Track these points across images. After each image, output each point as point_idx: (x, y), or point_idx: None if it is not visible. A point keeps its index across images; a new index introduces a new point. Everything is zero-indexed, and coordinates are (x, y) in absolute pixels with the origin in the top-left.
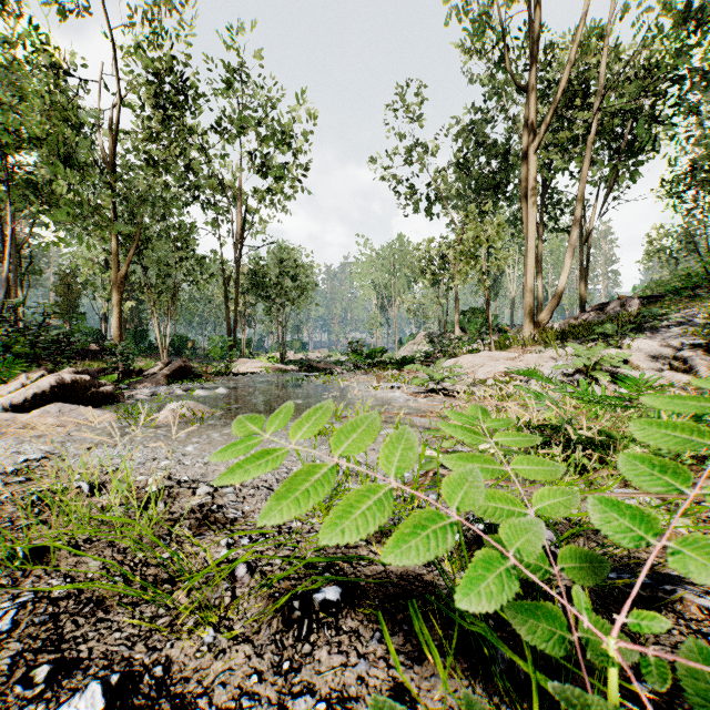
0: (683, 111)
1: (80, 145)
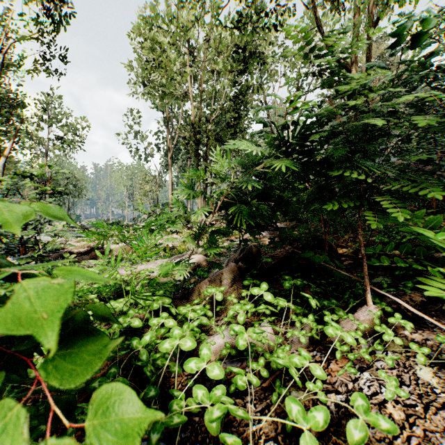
0: None
1: None
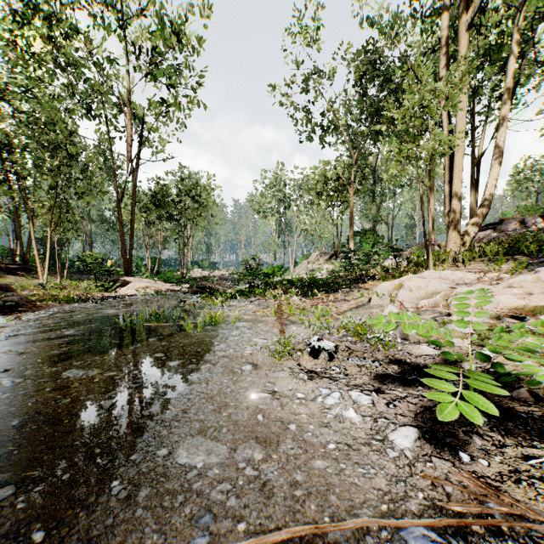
0: None
1: None
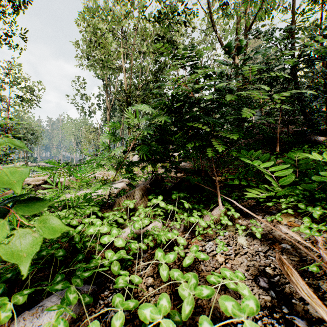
0: None
1: None
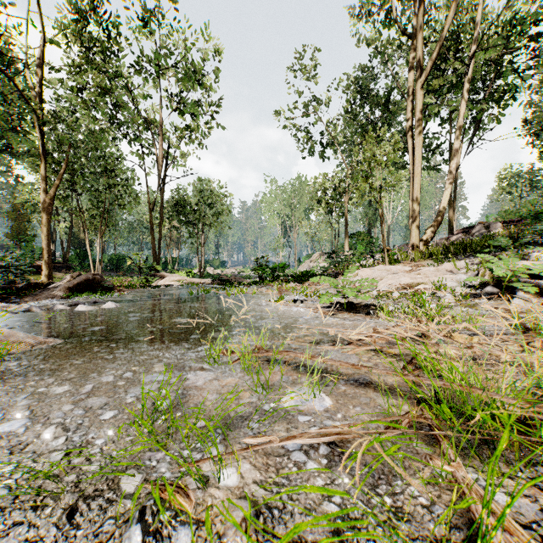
0: (541, 62)
1: (24, 89)
